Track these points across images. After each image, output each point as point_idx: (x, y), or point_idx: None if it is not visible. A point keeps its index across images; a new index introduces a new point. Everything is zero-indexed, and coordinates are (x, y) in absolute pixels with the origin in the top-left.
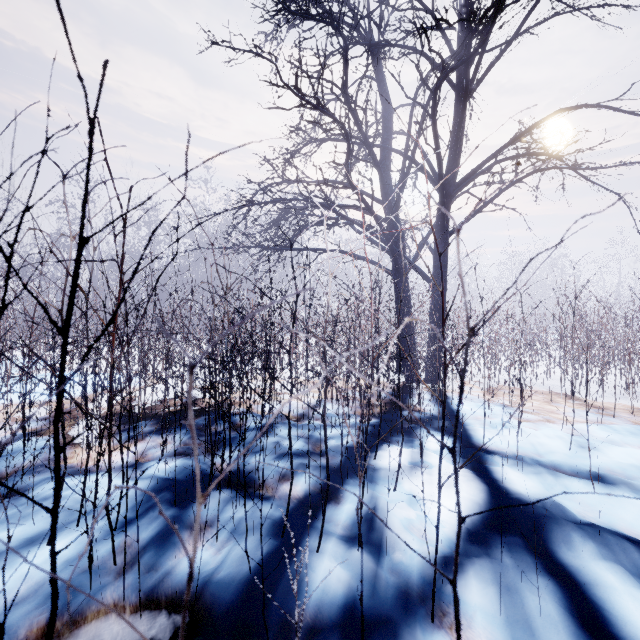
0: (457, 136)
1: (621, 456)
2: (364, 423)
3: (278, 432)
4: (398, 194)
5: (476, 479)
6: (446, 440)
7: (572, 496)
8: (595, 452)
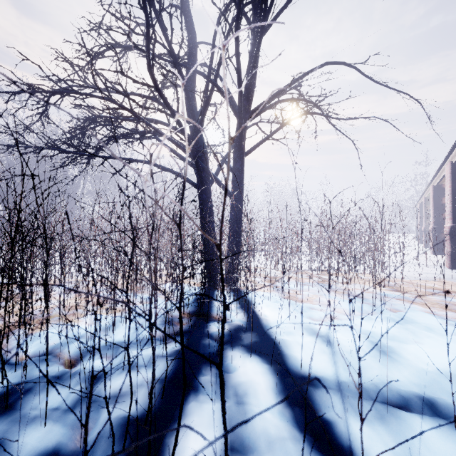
0: (253, 66)
1: (420, 362)
2: (165, 355)
3: (18, 411)
4: (202, 113)
5: None
6: (263, 372)
7: None
8: (400, 361)
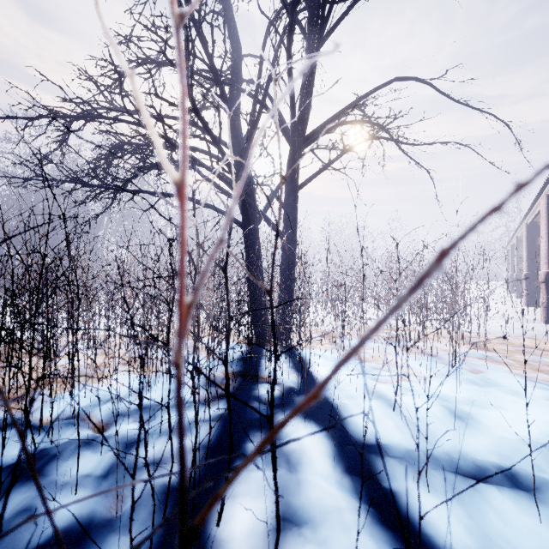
0: (309, 83)
1: (501, 429)
2: (207, 420)
3: (46, 477)
4: (248, 139)
5: (393, 547)
6: (319, 438)
7: (522, 544)
8: (478, 428)
